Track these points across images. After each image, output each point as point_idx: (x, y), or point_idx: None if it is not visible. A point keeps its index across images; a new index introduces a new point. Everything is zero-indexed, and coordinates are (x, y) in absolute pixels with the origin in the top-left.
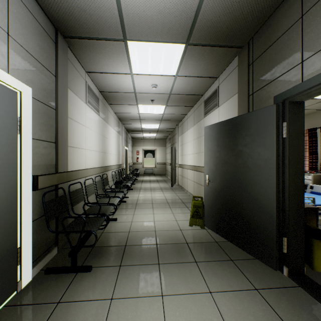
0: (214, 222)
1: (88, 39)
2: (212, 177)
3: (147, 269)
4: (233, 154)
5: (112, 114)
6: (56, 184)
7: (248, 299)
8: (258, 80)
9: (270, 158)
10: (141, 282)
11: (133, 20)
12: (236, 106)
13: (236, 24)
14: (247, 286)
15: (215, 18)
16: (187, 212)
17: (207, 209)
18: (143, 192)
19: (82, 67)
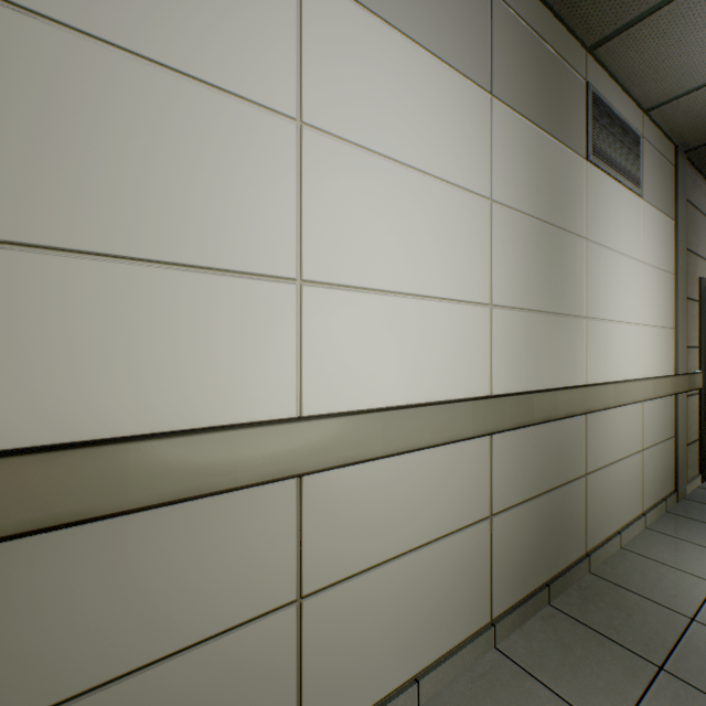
0: None
1: None
2: None
3: None
4: None
5: None
6: None
7: None
8: (689, 236)
9: None
10: None
11: None
12: (672, 244)
13: None
14: None
15: None
16: None
17: None
18: None
19: None
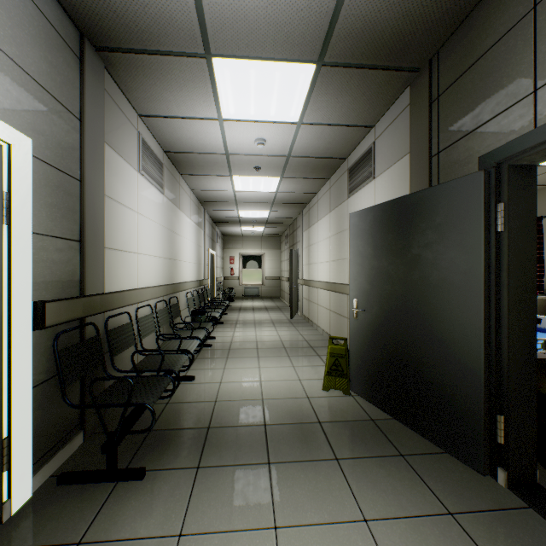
0: (369, 384)
1: (141, 54)
2: (364, 304)
3: (247, 473)
4: (403, 263)
5: (187, 192)
6: (81, 318)
7: (437, 533)
8: (449, 128)
9: (473, 270)
10: (236, 499)
11: (221, 17)
12: (408, 176)
13: (410, 25)
14: (433, 508)
15: (372, 13)
16: (318, 364)
17: (355, 360)
18: (242, 329)
19: (131, 107)
